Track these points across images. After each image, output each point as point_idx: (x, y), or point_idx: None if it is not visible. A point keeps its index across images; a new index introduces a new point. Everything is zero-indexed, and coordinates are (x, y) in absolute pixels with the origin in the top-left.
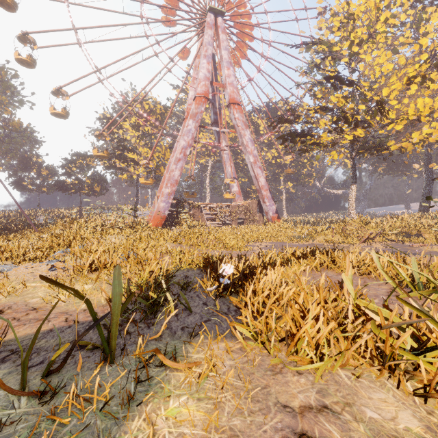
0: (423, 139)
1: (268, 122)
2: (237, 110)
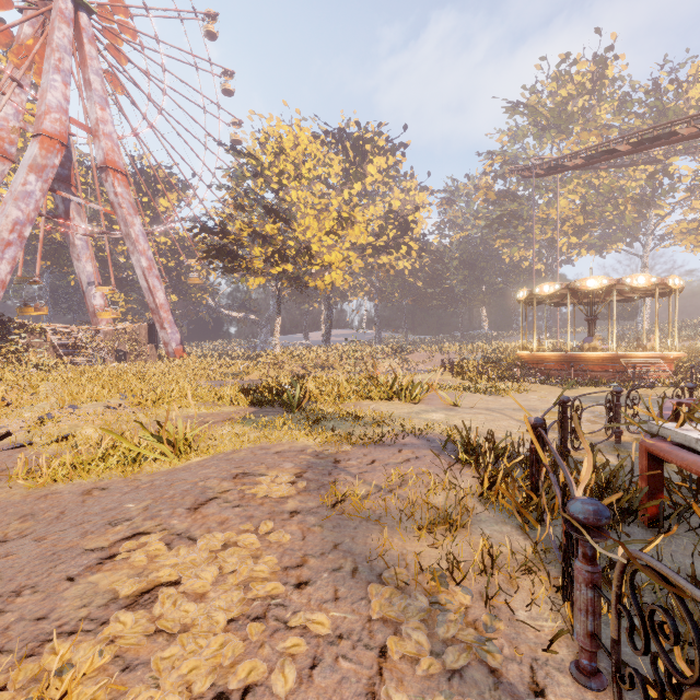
0: (333, 283)
1: (140, 193)
2: (121, 182)
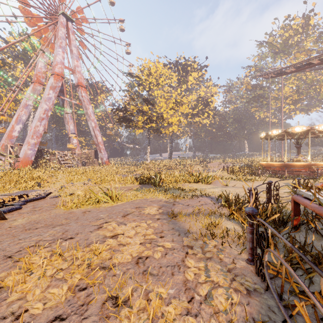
0: (173, 131)
1: (90, 94)
2: (84, 91)
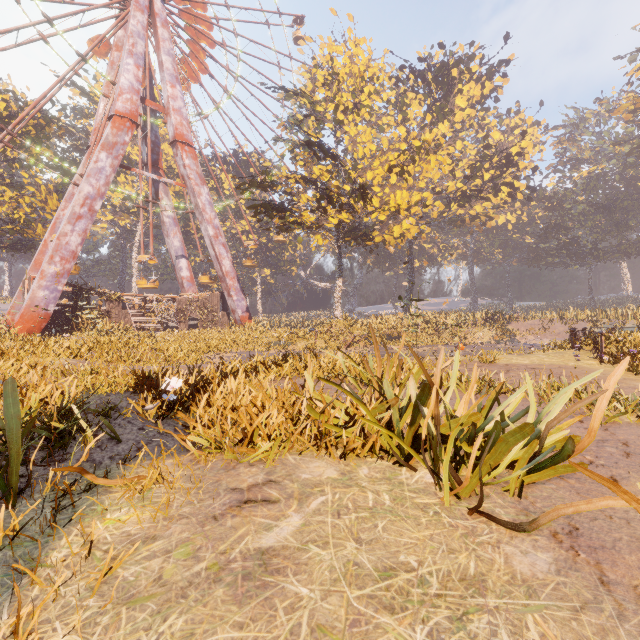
0: (403, 235)
1: (237, 179)
2: (189, 154)
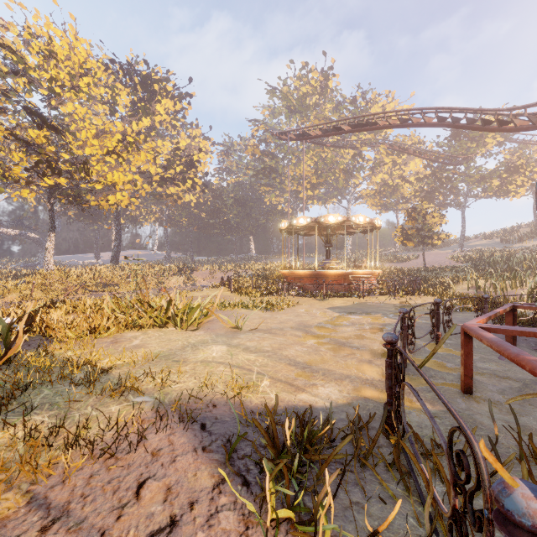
0: (118, 203)
1: None
2: None
